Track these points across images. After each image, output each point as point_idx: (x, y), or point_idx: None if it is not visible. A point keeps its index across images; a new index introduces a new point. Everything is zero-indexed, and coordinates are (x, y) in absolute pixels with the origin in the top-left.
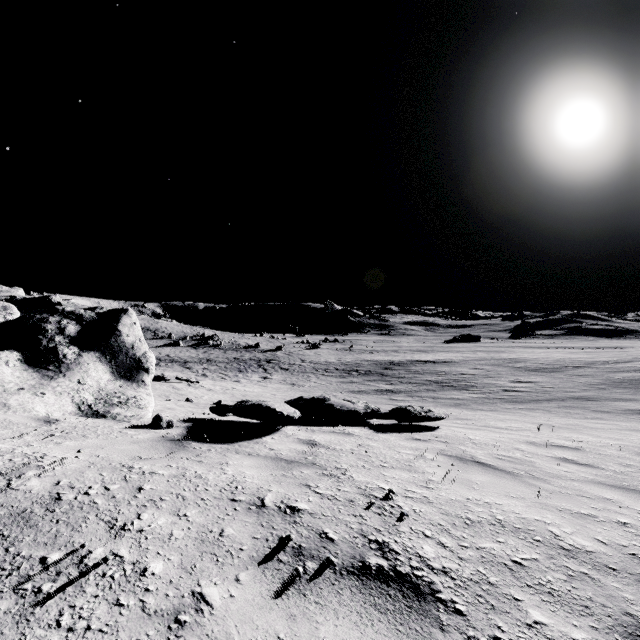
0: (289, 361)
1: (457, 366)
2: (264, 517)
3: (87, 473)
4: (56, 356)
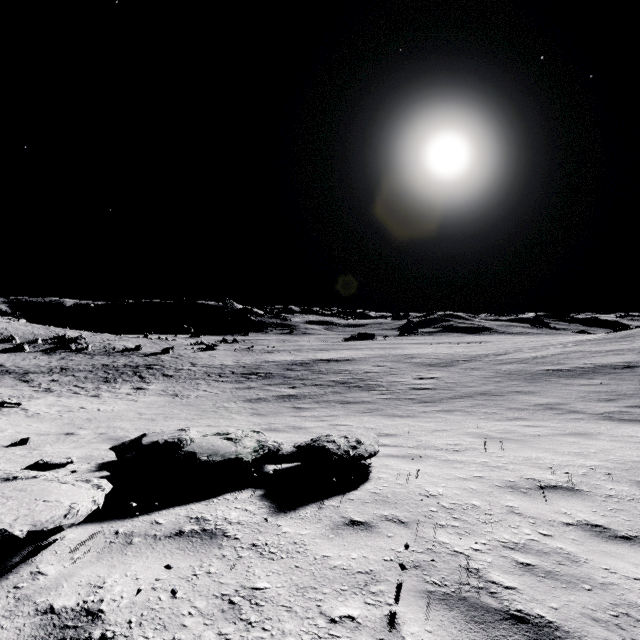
0: (176, 366)
1: (360, 364)
2: None
3: None
4: None
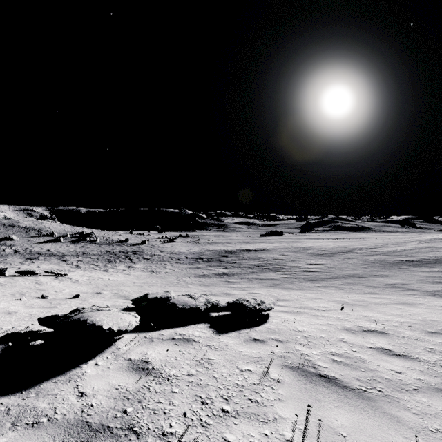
0: (151, 252)
1: (270, 253)
2: None
3: None
4: None
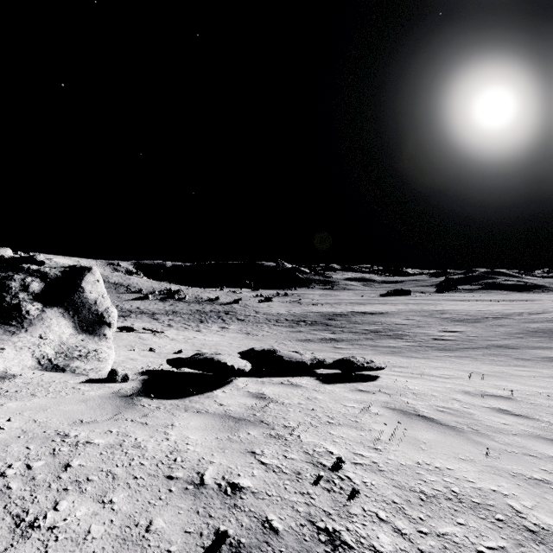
0: (245, 313)
1: (391, 317)
2: (201, 500)
3: (12, 446)
4: (19, 312)
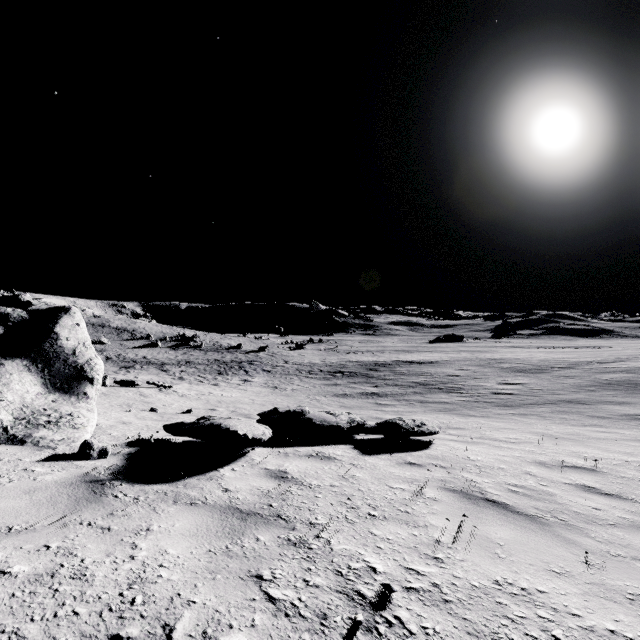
0: (272, 362)
1: (443, 367)
2: None
3: None
4: None
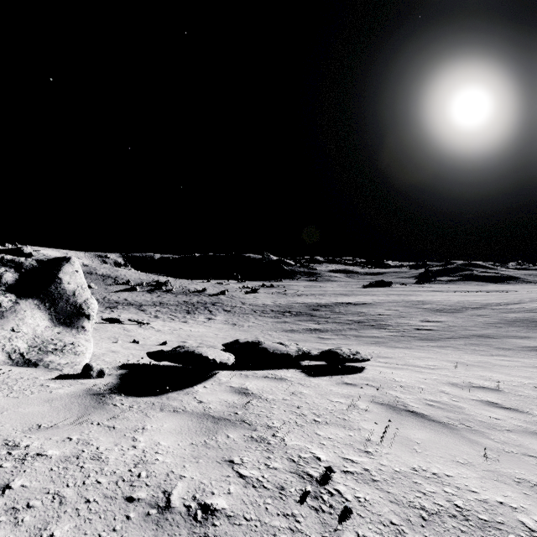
0: (231, 304)
1: (374, 307)
2: (164, 530)
3: None
4: None
